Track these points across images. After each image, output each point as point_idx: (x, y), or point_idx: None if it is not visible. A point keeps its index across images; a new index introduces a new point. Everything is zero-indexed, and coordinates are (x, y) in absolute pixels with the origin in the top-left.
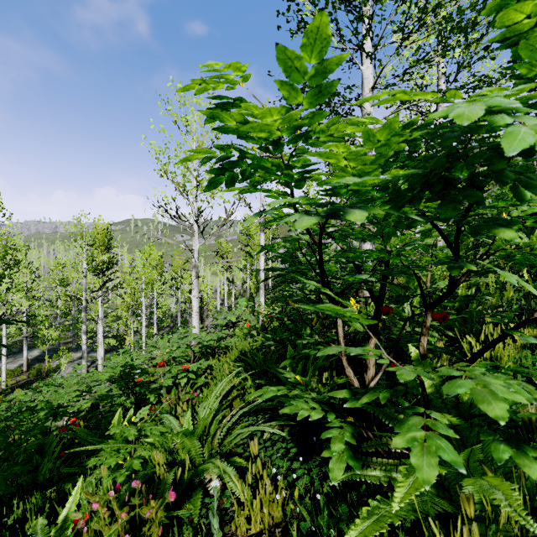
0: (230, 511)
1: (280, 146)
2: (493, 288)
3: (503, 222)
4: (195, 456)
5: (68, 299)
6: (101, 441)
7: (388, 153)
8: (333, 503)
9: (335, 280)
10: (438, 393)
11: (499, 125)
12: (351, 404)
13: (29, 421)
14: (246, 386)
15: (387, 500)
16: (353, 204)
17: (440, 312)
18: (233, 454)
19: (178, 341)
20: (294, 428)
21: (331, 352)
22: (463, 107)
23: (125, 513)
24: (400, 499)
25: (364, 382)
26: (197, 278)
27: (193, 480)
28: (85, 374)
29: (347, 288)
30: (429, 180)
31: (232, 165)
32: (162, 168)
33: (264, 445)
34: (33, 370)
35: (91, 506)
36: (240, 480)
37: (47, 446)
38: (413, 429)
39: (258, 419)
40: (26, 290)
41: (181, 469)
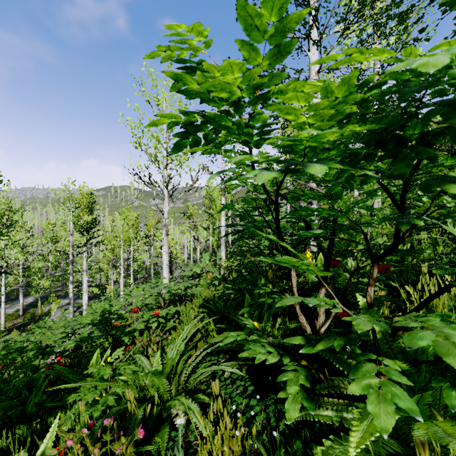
0: (194, 444)
1: (240, 108)
2: (424, 244)
3: (452, 179)
4: (164, 393)
5: (58, 254)
6: (81, 379)
7: (344, 111)
8: (288, 440)
9: (286, 237)
10: (385, 339)
11: (455, 82)
12: (307, 350)
13: (23, 358)
14: (209, 329)
15: (340, 440)
16: (310, 161)
17: (385, 265)
18: (197, 390)
19: (150, 290)
20: (251, 367)
21: (289, 303)
22: (425, 58)
23: (97, 450)
24: (356, 444)
25: (315, 327)
26: (167, 235)
27: (162, 414)
28: (70, 318)
29: (301, 242)
30: (383, 138)
31: (195, 129)
32: (137, 141)
33: (225, 383)
34: (27, 314)
35: (66, 443)
36: (203, 416)
37: (35, 382)
38: (367, 376)
39: (220, 359)
40: (22, 246)
41: (151, 404)
